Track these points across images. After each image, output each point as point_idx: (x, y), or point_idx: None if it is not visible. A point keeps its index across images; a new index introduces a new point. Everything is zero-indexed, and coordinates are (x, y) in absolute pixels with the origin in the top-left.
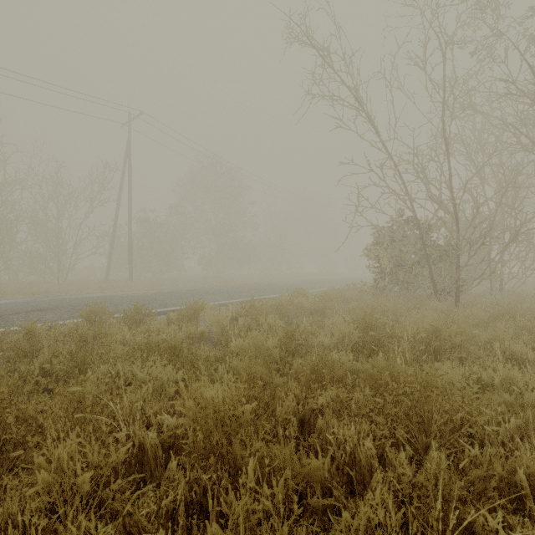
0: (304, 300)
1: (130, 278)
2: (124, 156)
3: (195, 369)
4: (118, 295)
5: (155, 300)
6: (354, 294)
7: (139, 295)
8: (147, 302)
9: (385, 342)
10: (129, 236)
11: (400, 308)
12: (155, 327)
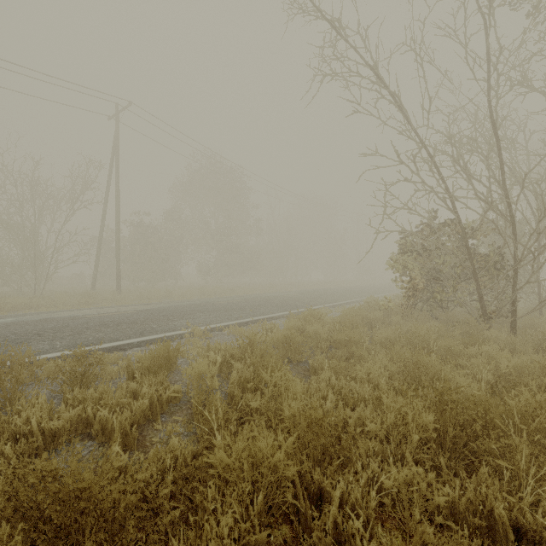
0: (321, 328)
1: (118, 289)
2: (112, 153)
3: (126, 528)
4: (90, 315)
5: (133, 323)
6: (379, 315)
7: (116, 315)
8: (121, 326)
9: (494, 447)
10: (116, 242)
11: (454, 343)
12: (99, 389)
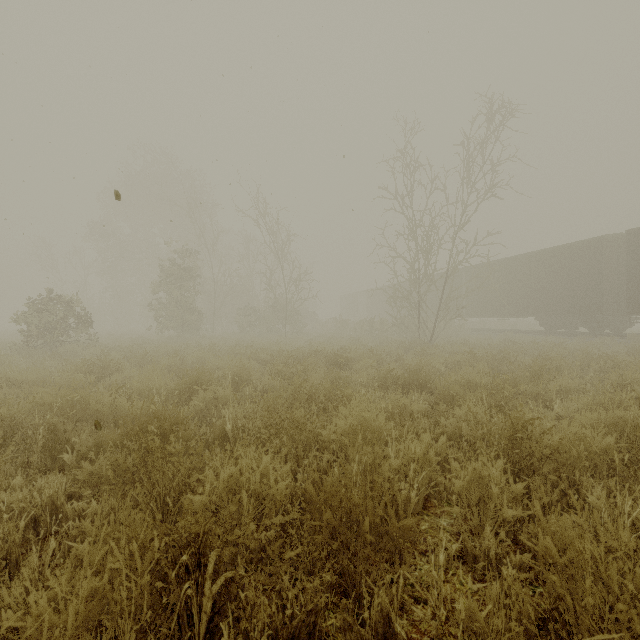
0: None
1: None
2: None
3: None
4: None
5: None
6: None
7: None
8: None
9: None
10: None
11: None
12: None
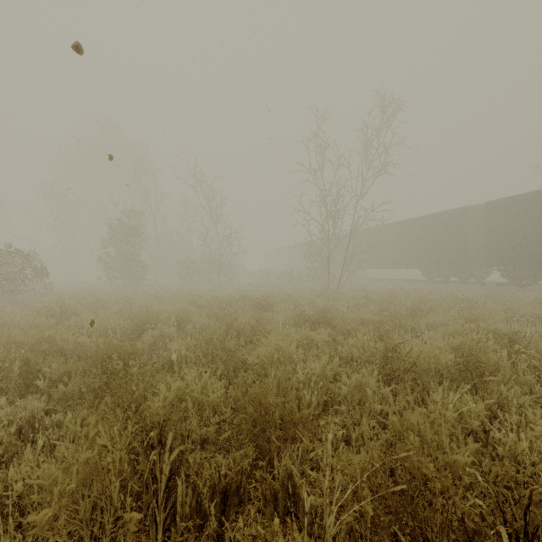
0: None
1: None
2: None
3: None
4: None
5: None
6: None
7: None
8: None
9: None
10: None
11: None
12: None
